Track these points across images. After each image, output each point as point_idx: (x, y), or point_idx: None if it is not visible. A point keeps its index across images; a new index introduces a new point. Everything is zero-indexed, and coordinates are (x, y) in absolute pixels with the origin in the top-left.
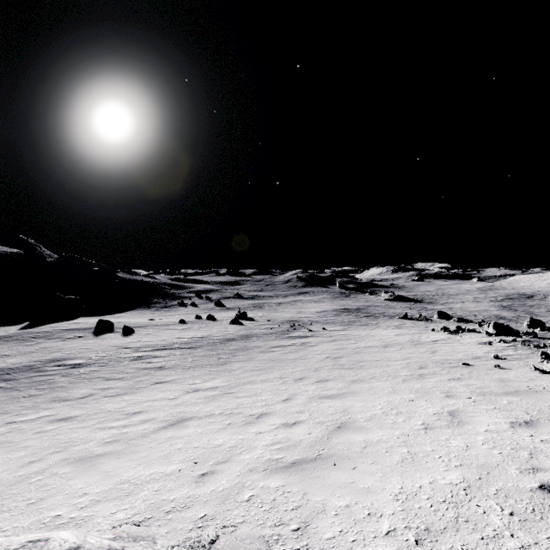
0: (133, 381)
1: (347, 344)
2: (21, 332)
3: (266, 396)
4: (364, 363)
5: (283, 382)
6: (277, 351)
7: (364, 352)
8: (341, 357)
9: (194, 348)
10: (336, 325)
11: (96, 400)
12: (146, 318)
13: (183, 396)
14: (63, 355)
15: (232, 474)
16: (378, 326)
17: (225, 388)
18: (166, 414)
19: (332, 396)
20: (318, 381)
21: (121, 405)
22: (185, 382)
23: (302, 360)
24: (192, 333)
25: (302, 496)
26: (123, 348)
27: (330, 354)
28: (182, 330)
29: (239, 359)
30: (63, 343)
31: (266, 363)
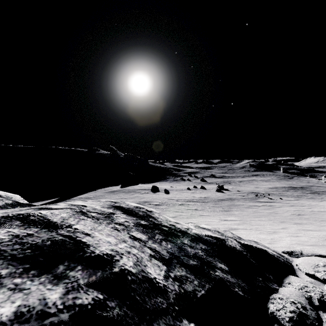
0: (189, 214)
1: (303, 208)
2: (122, 189)
3: (269, 226)
4: (323, 219)
5: (273, 222)
6: (255, 208)
7: (320, 214)
8: (303, 214)
9: (205, 202)
10: (288, 197)
11: (181, 219)
12: (168, 186)
13: (221, 221)
14: (147, 200)
15: (283, 244)
16: (323, 200)
17: (241, 221)
18: (222, 226)
19: (311, 230)
20: (296, 223)
21: (195, 221)
22: (215, 217)
23: (276, 214)
24: (198, 195)
25: (325, 251)
26: (170, 199)
27: (294, 212)
28: (192, 193)
29: (235, 210)
30: (142, 195)
31: (254, 213)
